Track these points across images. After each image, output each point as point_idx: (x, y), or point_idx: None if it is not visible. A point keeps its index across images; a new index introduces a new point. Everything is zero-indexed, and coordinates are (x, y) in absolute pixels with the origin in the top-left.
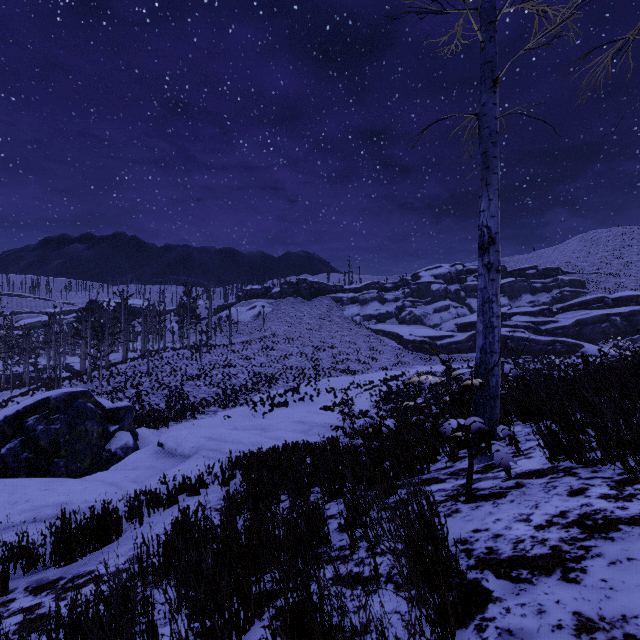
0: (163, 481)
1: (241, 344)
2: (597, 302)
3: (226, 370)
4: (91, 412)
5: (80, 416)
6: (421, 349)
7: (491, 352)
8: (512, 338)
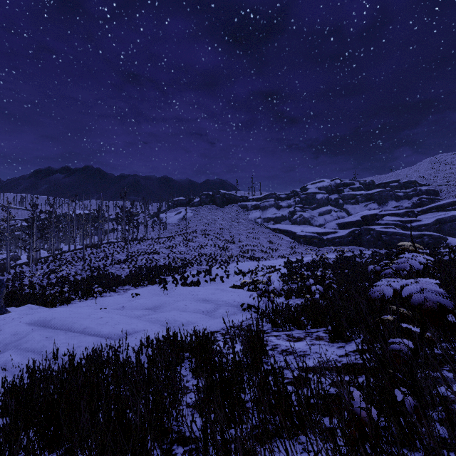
0: None
1: (167, 238)
2: (452, 205)
3: (150, 256)
4: None
5: None
6: (311, 242)
7: None
8: (386, 233)
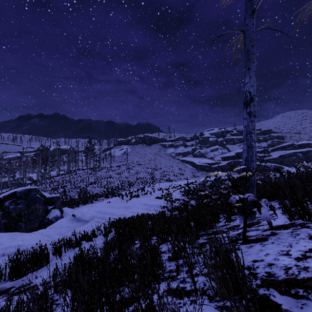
0: (74, 234)
1: (116, 167)
2: (290, 146)
3: (108, 179)
4: (38, 199)
5: (32, 201)
6: (204, 169)
7: (251, 161)
8: None
